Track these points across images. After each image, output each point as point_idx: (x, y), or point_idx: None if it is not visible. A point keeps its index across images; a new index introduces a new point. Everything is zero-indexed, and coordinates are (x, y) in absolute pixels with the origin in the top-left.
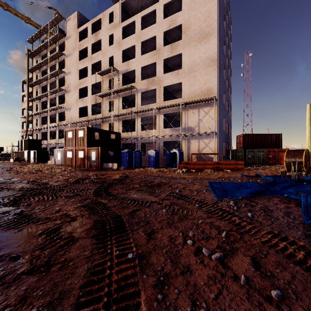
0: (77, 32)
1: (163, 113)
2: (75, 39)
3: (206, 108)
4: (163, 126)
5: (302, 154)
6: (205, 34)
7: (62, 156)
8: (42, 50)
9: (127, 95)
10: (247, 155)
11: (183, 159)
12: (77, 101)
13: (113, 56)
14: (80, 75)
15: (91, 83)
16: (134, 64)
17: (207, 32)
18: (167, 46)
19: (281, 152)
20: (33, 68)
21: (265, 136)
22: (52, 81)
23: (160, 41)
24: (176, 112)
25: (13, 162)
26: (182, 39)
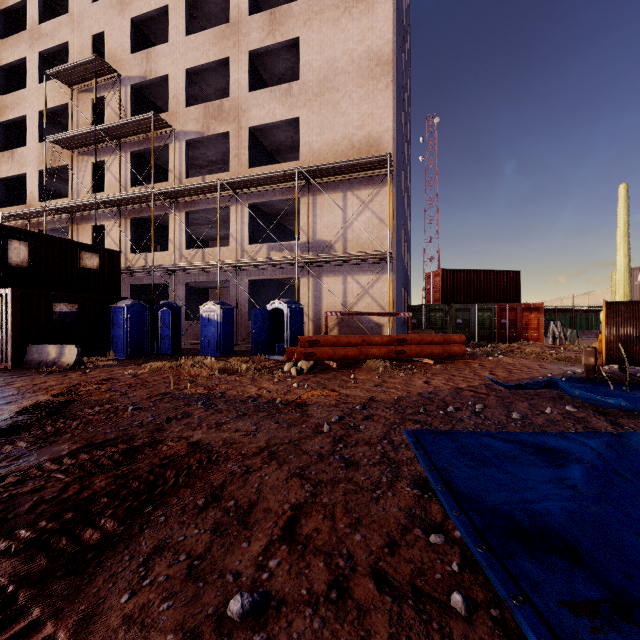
0: None
1: (248, 201)
2: None
3: (365, 191)
4: (248, 238)
5: None
6: None
7: None
8: None
9: (146, 148)
10: (453, 319)
11: (302, 330)
12: None
13: (105, 34)
14: (8, 84)
15: (37, 107)
16: (167, 61)
17: None
18: (259, 16)
19: (527, 311)
20: None
21: (488, 275)
22: None
23: None
24: (283, 200)
25: None
26: None
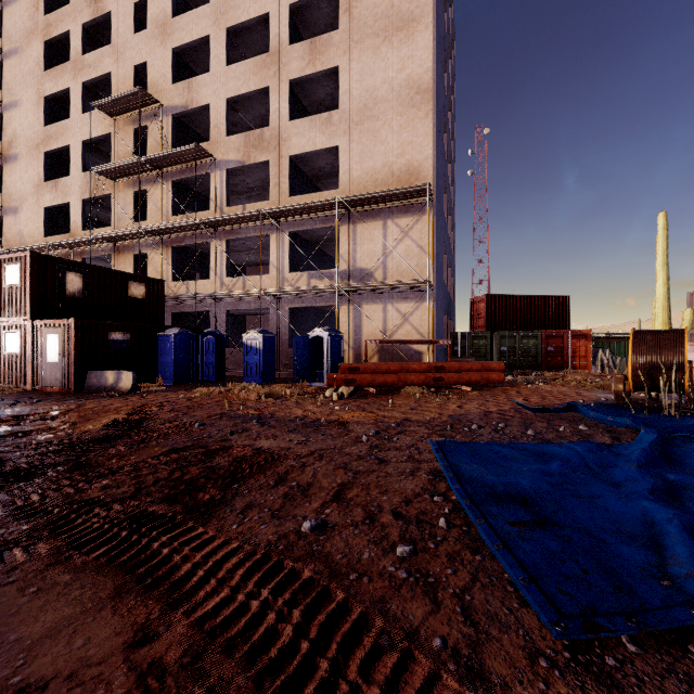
0: None
1: (289, 229)
2: (31, 6)
3: (405, 219)
4: (289, 266)
5: (681, 343)
6: (402, 19)
7: None
8: None
9: (188, 177)
10: (498, 347)
11: (343, 357)
12: (39, 187)
13: (147, 64)
14: (51, 114)
15: (80, 137)
16: (208, 90)
17: (406, 14)
18: (299, 45)
19: (574, 338)
20: None
21: (535, 301)
22: None
23: (281, 28)
24: (323, 228)
25: None
26: (340, 28)
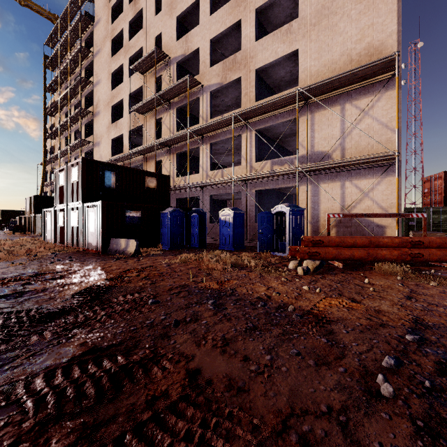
0: (109, 8)
1: (255, 128)
2: (105, 22)
3: (365, 99)
4: (255, 157)
5: None
6: None
7: (53, 223)
8: (64, 53)
9: (185, 104)
10: None
11: (303, 230)
12: (108, 128)
13: (162, 34)
14: (115, 83)
15: (127, 92)
16: (198, 38)
17: None
18: None
19: None
20: (51, 83)
21: None
22: (77, 102)
23: None
24: (284, 122)
25: (13, 233)
26: None
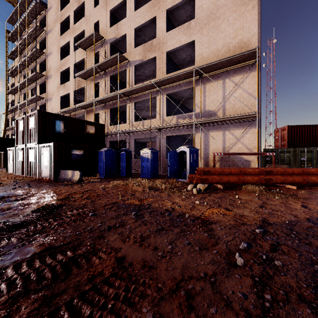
0: None
1: (166, 92)
2: (56, 9)
3: (238, 77)
4: (166, 113)
5: None
6: None
7: (14, 159)
8: (23, 30)
9: (116, 73)
10: (298, 157)
11: (198, 164)
12: (58, 88)
13: (99, 21)
14: (63, 55)
15: (73, 62)
16: (126, 26)
17: None
18: None
19: None
20: (12, 52)
21: None
22: (33, 67)
23: None
24: (185, 89)
25: None
26: None
